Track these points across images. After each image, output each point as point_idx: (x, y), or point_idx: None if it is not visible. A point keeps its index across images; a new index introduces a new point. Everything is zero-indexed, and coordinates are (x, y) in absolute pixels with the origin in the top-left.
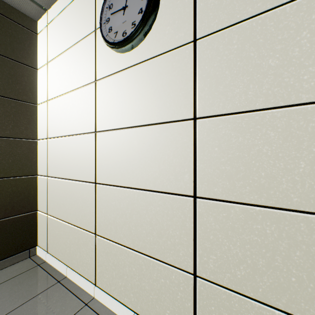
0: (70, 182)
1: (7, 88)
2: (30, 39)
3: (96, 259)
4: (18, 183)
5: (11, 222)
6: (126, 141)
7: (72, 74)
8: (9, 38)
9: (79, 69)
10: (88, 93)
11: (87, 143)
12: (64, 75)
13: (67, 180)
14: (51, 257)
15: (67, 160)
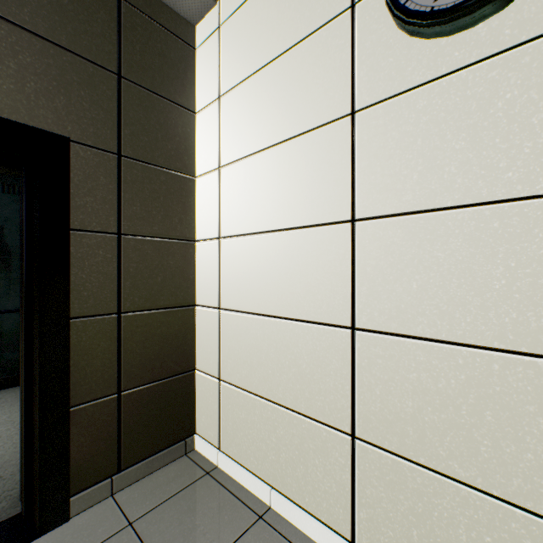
0: (277, 322)
1: (155, 149)
2: (185, 59)
3: (355, 488)
4: (169, 319)
5: (160, 389)
6: (459, 236)
7: (284, 108)
8: (158, 59)
9: (305, 95)
10: (331, 141)
11: (326, 244)
12: (261, 114)
13: (270, 319)
14: (230, 460)
15: (269, 279)
